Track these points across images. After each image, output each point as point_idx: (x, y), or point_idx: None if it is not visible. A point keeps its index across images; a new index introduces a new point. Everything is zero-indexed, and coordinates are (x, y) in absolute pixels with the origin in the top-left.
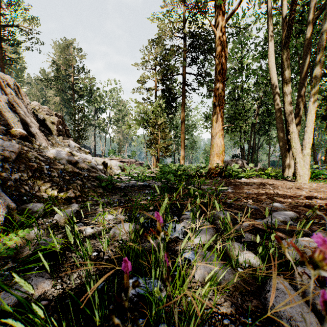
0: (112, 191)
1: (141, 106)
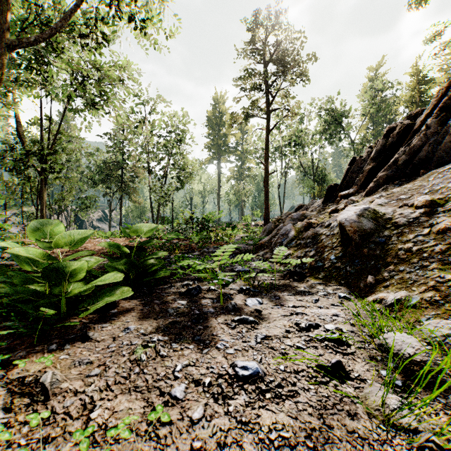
0: (252, 251)
1: None
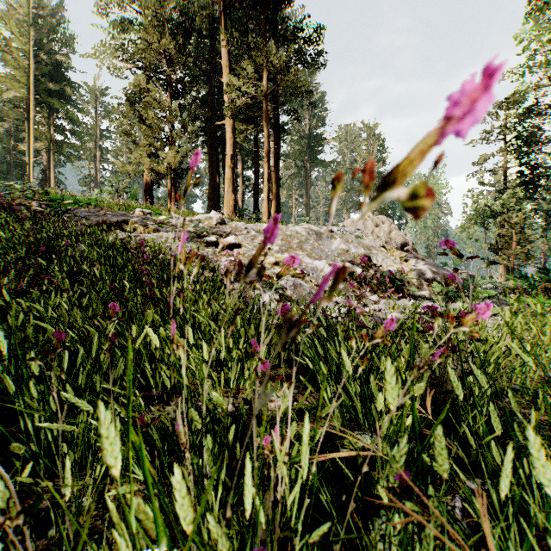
0: None
1: (482, 200)
